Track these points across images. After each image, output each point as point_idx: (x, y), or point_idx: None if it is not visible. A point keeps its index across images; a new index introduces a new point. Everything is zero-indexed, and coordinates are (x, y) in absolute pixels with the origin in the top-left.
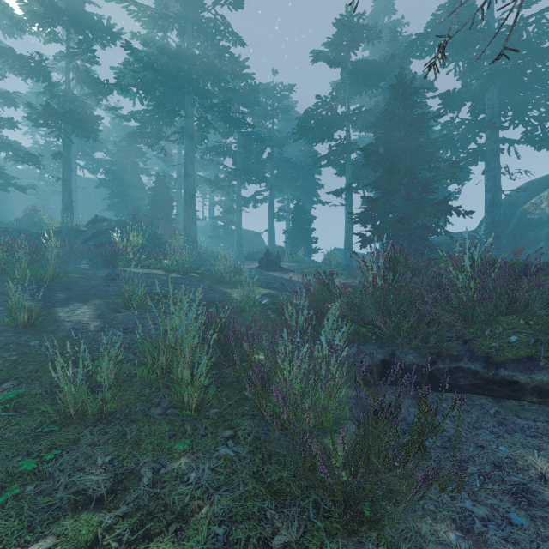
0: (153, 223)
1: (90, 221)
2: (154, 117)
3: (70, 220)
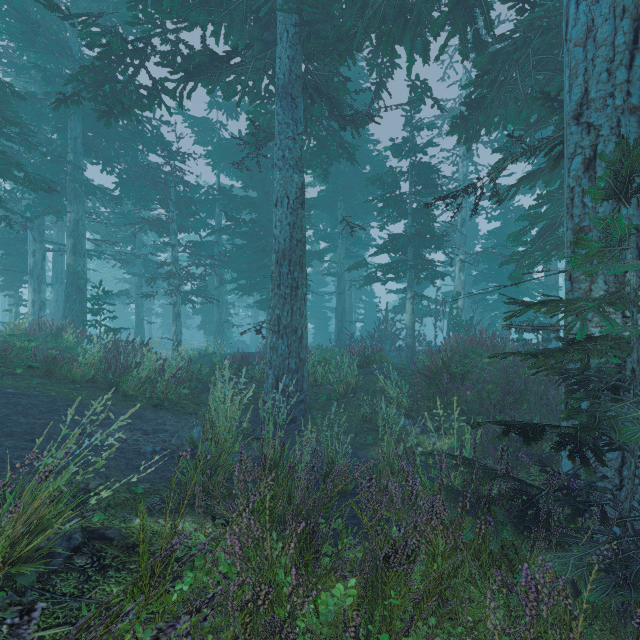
0: None
1: None
2: None
3: None
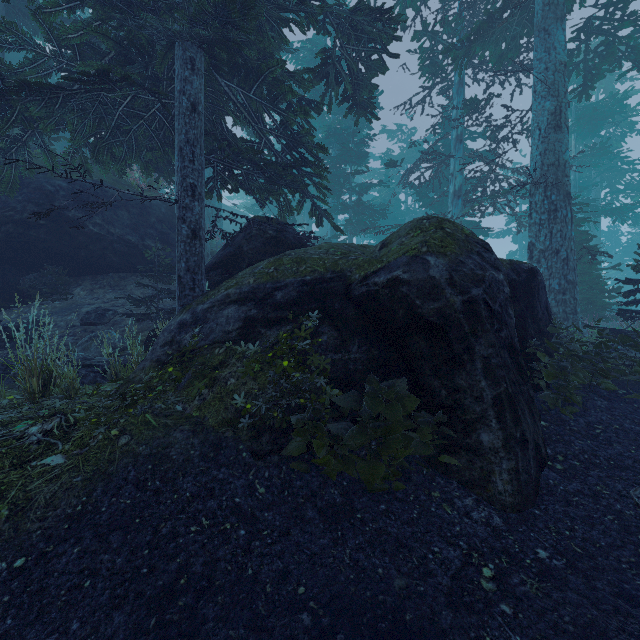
0: None
1: None
2: None
3: None
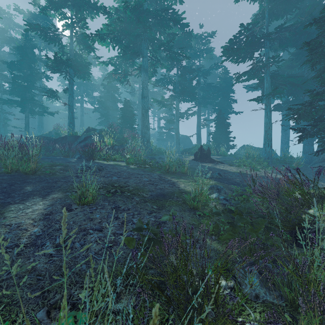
0: (122, 131)
1: (85, 131)
2: (123, 62)
3: (73, 130)
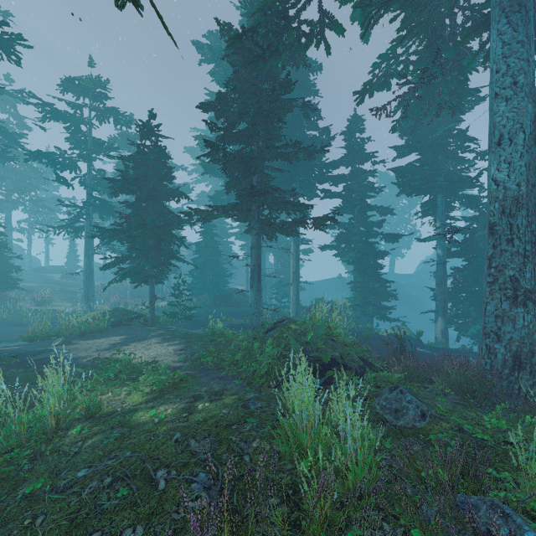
0: None
1: None
2: None
3: None
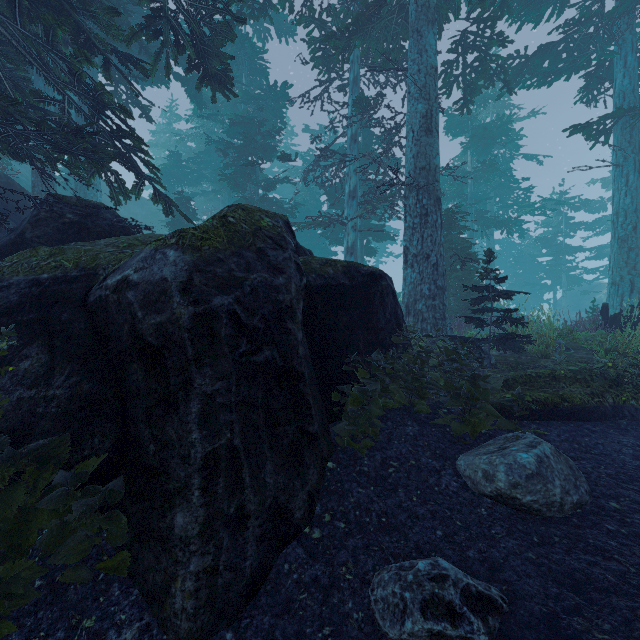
0: None
1: None
2: None
3: None
